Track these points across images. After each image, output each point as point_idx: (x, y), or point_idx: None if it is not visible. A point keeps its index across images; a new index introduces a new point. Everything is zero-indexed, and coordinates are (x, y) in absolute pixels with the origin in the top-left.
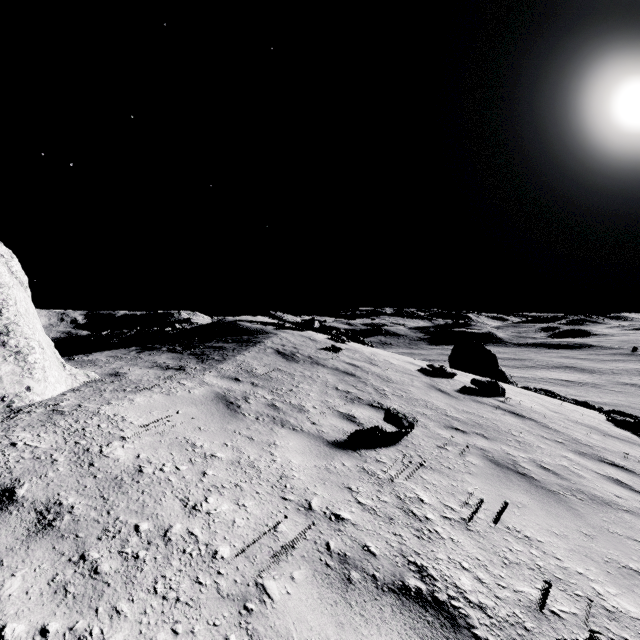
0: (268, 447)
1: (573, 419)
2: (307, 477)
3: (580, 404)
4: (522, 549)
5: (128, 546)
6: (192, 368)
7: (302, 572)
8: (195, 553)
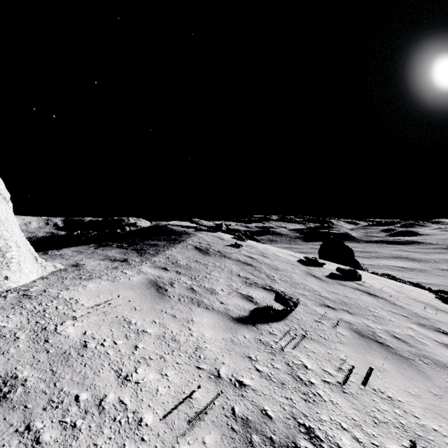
0: (187, 323)
1: (412, 297)
2: (217, 348)
3: (414, 285)
4: (387, 409)
5: (68, 415)
6: (133, 260)
7: (212, 437)
8: (124, 421)
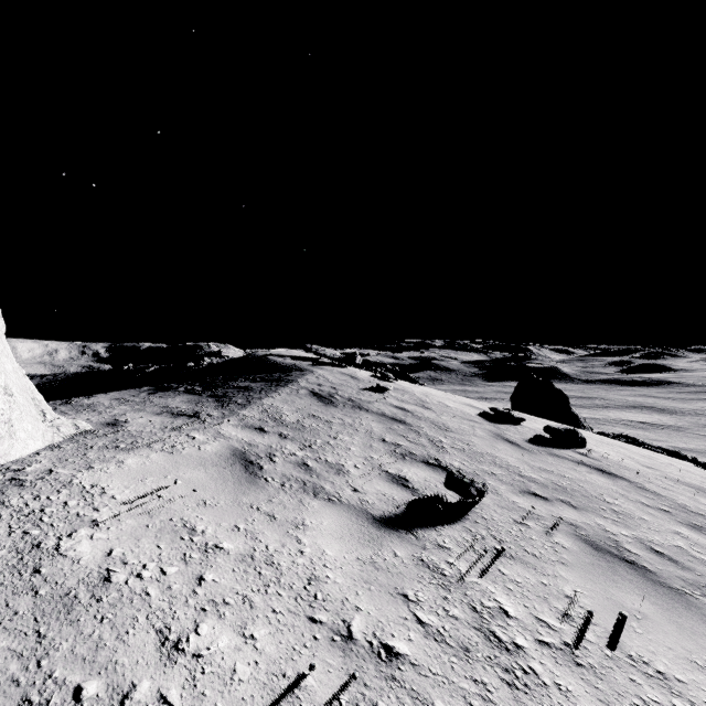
0: (294, 530)
1: (671, 476)
2: (346, 579)
3: (669, 453)
4: (660, 699)
5: None
6: (209, 415)
7: None
8: None
